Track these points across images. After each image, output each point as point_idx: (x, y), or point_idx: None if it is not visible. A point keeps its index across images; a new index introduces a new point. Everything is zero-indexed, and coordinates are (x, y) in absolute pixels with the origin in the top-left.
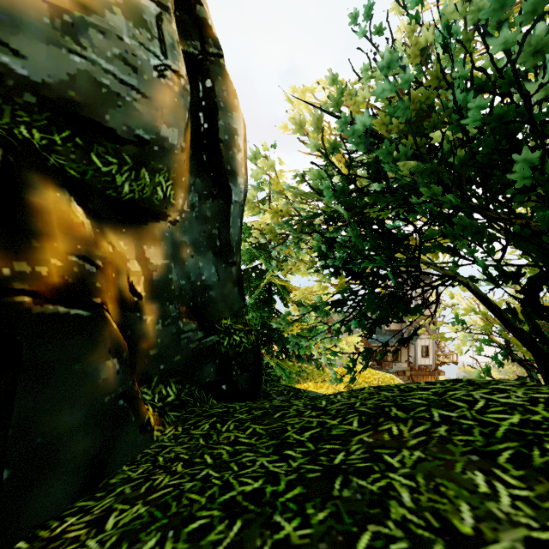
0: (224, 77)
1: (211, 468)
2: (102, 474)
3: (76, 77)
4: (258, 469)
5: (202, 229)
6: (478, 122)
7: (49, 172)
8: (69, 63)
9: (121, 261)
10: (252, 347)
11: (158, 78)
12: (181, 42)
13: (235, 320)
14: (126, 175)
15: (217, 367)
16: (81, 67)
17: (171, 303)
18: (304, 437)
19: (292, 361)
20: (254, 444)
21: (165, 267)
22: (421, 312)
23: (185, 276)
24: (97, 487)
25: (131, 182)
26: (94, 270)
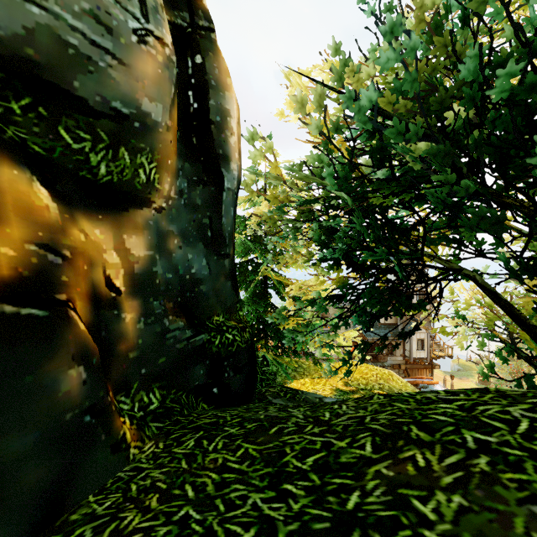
0: (215, 53)
1: (192, 506)
2: (61, 509)
3: (35, 32)
4: (250, 511)
5: (191, 218)
6: (505, 91)
7: (4, 146)
8: (26, 13)
9: (95, 251)
10: (246, 346)
11: (138, 44)
12: (167, 12)
13: (228, 316)
14: (102, 154)
15: (207, 369)
16: (40, 20)
17: (156, 298)
18: (307, 464)
19: (289, 356)
20: (245, 472)
21: (149, 258)
22: (424, 307)
23: (172, 269)
24: (53, 526)
25: (108, 162)
26: (60, 261)
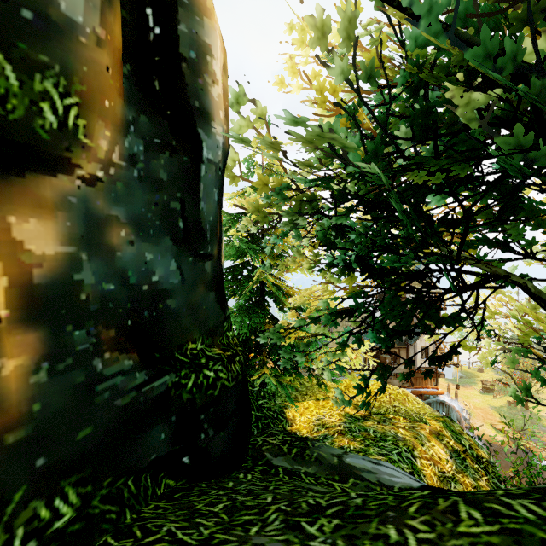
0: None
1: None
2: None
3: None
4: None
5: (151, 199)
6: None
7: None
8: None
9: None
10: (235, 384)
11: None
12: None
13: (210, 341)
14: None
15: (173, 429)
16: None
17: (79, 326)
18: None
19: (289, 375)
20: None
21: (66, 259)
22: (460, 322)
23: (116, 276)
24: None
25: None
26: None
